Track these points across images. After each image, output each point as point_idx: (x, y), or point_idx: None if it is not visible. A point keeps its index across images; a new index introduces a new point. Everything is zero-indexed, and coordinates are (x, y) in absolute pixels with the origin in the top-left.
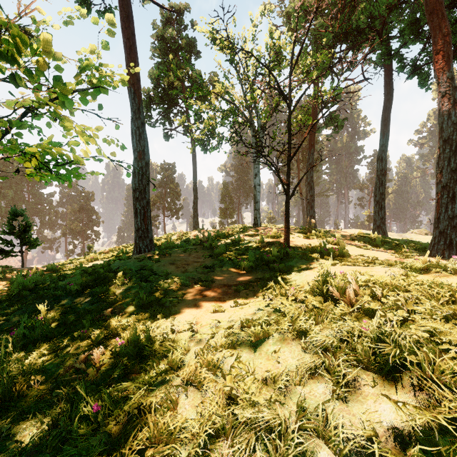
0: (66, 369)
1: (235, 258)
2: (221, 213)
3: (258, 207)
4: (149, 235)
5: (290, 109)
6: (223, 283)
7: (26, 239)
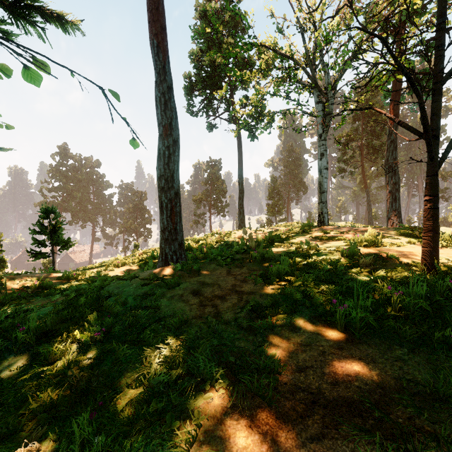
0: None
1: (314, 289)
2: (268, 210)
3: (324, 198)
4: (178, 237)
5: None
6: (308, 386)
7: (55, 239)
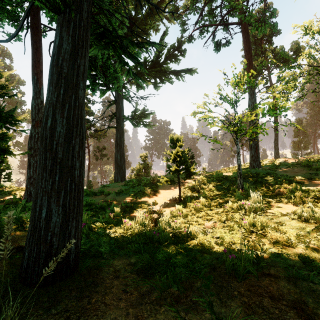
0: (271, 193)
1: None
2: (293, 146)
3: None
4: (258, 159)
5: None
6: None
7: (193, 162)
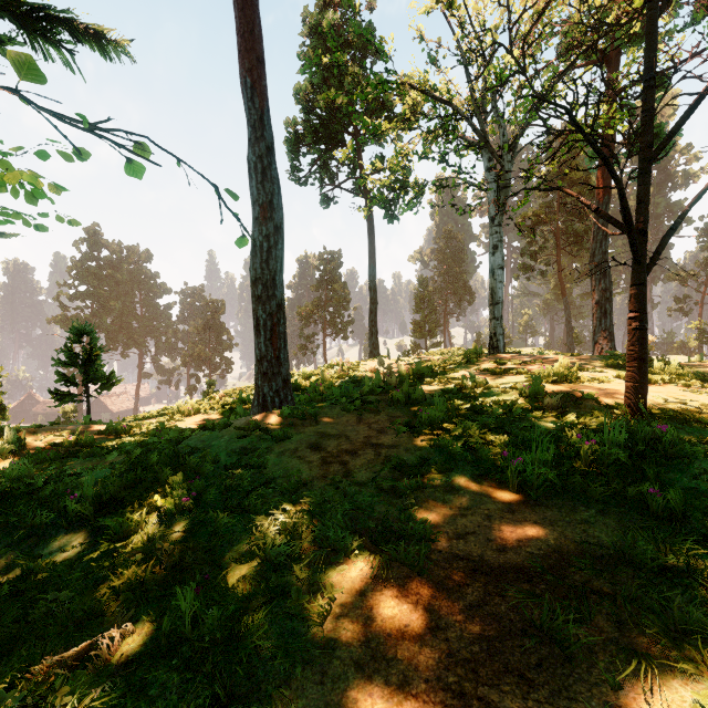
0: None
1: (479, 440)
2: (414, 330)
3: (498, 313)
4: (282, 370)
5: (654, 2)
6: (468, 554)
7: (92, 374)
